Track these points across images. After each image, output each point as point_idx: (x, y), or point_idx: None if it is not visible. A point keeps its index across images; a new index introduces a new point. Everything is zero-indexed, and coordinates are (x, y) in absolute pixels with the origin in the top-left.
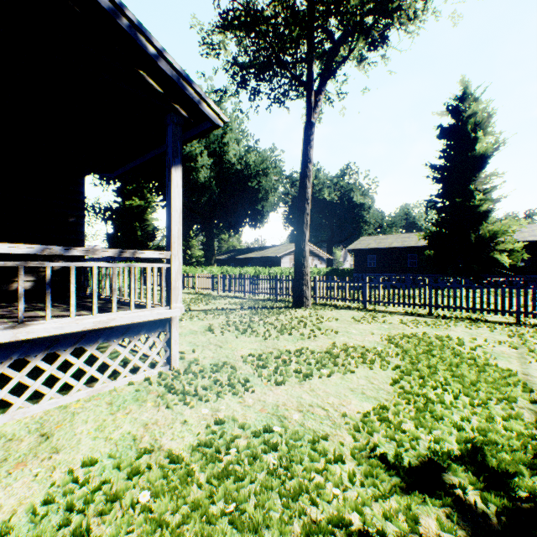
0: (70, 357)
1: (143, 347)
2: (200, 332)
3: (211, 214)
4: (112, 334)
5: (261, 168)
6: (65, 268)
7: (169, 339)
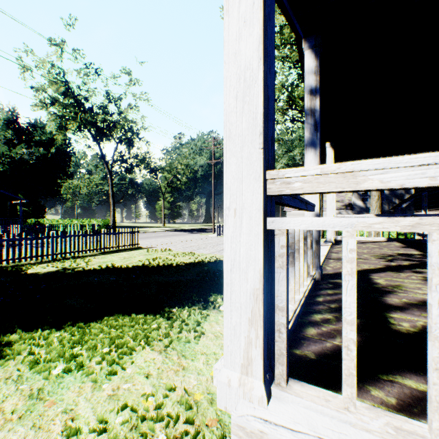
0: None
1: None
2: None
3: None
4: None
5: None
6: None
7: None
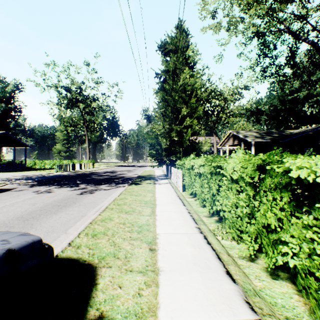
0: None
1: None
2: None
3: None
4: None
5: None
6: None
7: None
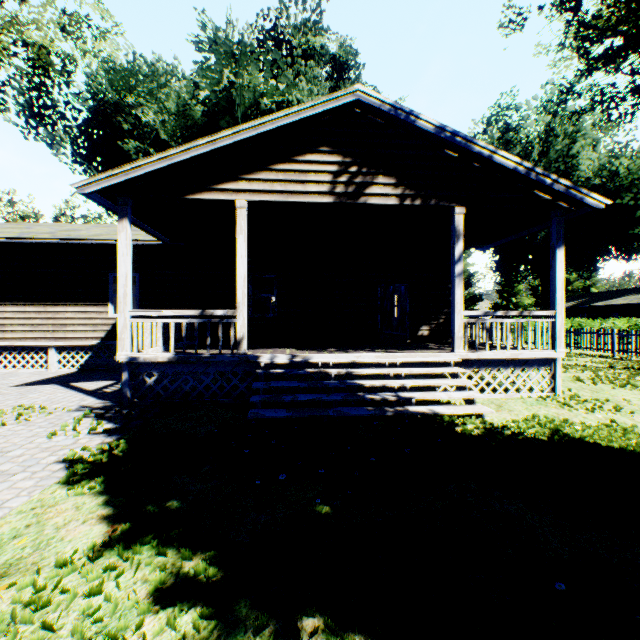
0: (495, 373)
1: (535, 376)
2: (567, 380)
3: (548, 251)
4: (516, 364)
5: (639, 174)
6: (445, 322)
7: (552, 374)
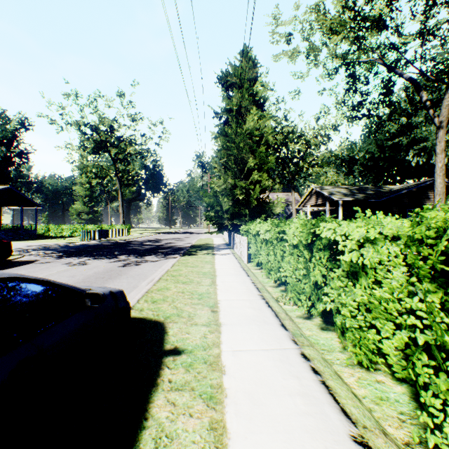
0: None
1: None
2: None
3: None
4: None
5: None
6: None
7: None
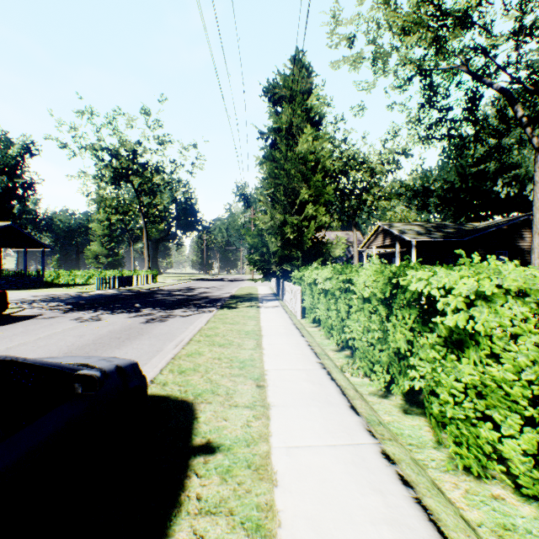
0: None
1: None
2: None
3: None
4: None
5: None
6: None
7: None
